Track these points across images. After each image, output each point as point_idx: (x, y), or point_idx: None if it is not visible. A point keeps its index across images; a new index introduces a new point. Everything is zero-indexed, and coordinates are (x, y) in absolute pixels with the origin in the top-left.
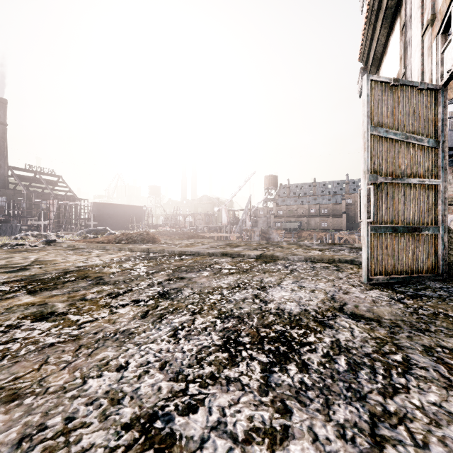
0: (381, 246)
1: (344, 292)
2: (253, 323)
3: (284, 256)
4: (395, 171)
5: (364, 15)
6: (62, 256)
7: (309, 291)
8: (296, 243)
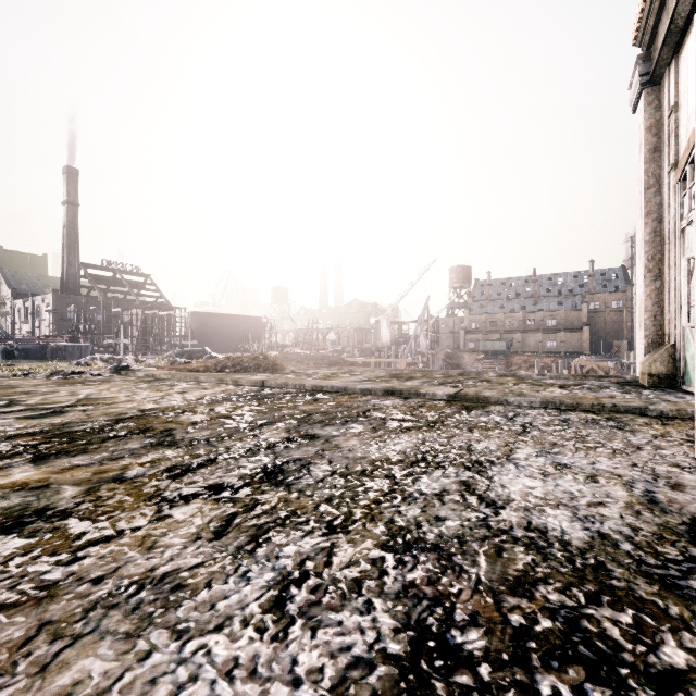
0: None
1: (670, 485)
2: (478, 574)
3: (500, 397)
4: None
5: None
6: (128, 391)
7: (585, 479)
8: (512, 374)
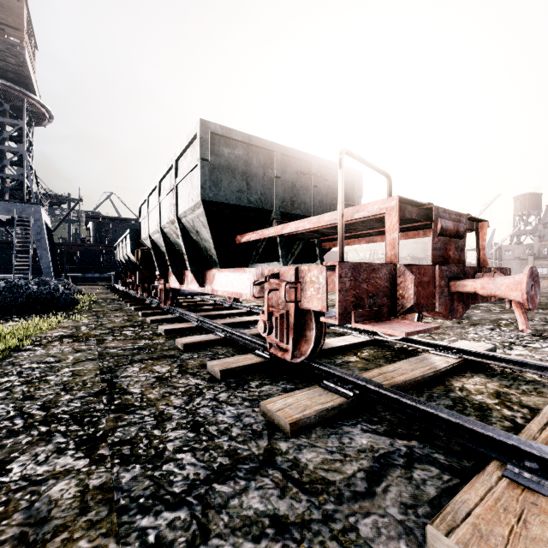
0: None
1: None
2: None
3: None
4: None
5: None
6: None
7: None
8: None
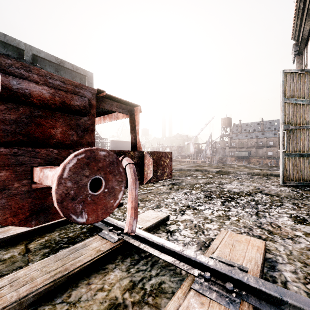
0: (292, 165)
1: (265, 187)
2: (217, 193)
3: (234, 171)
4: (302, 122)
5: (294, 11)
6: None
7: (246, 186)
8: (243, 165)
